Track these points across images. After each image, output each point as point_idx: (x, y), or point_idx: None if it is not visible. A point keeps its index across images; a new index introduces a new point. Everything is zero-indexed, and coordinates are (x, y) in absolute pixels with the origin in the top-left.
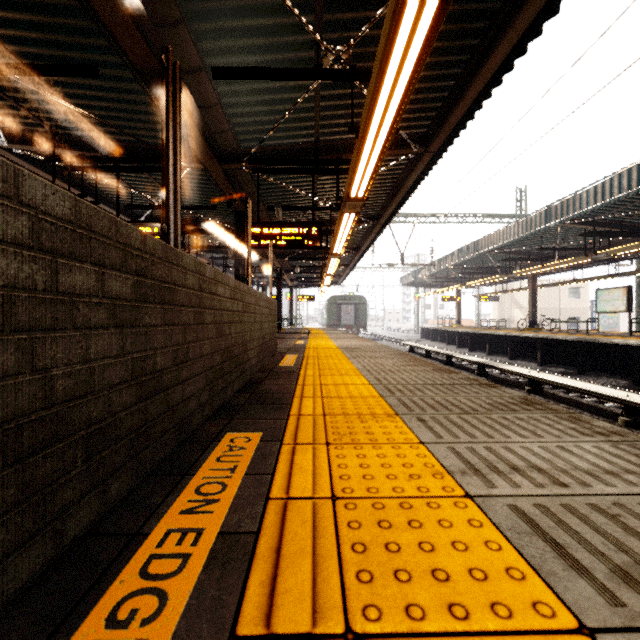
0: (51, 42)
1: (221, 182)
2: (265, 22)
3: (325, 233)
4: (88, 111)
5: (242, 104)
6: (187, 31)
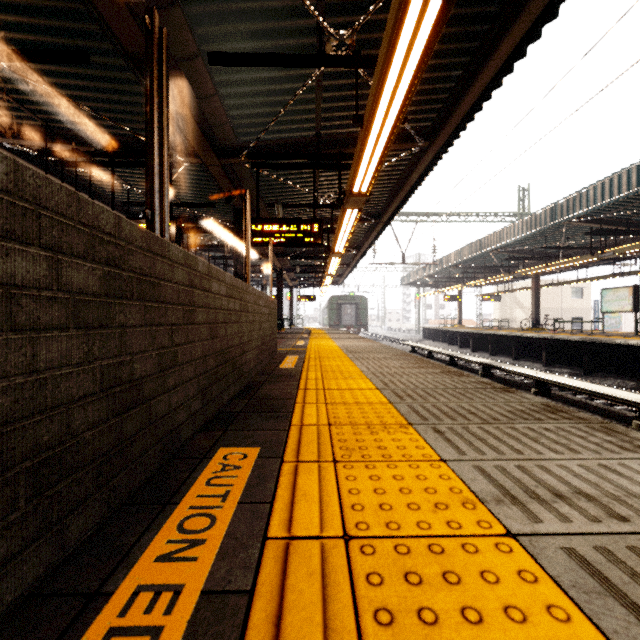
0: (39, 27)
1: (219, 178)
2: (264, 5)
3: (326, 231)
4: (81, 103)
5: (241, 95)
6: (182, 14)
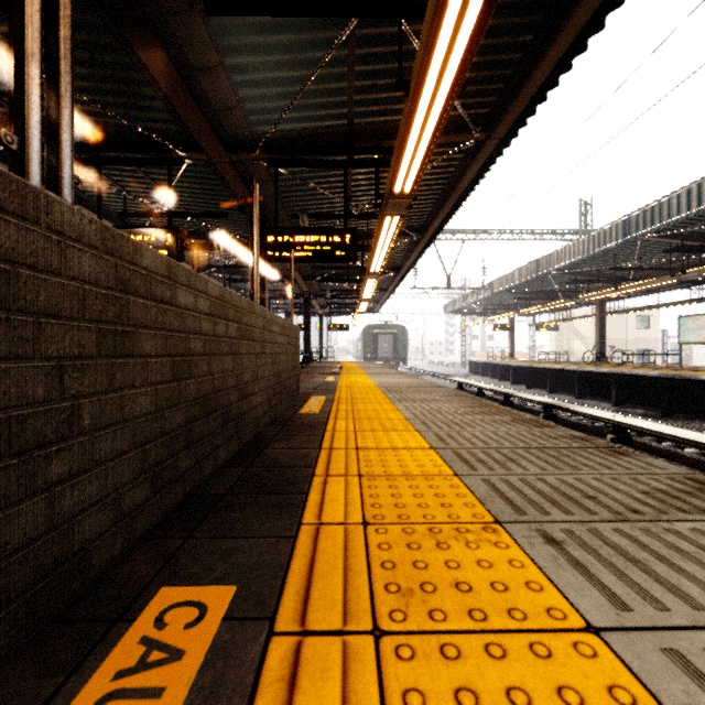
0: None
1: (231, 179)
2: None
3: (360, 249)
4: None
5: (252, 67)
6: None
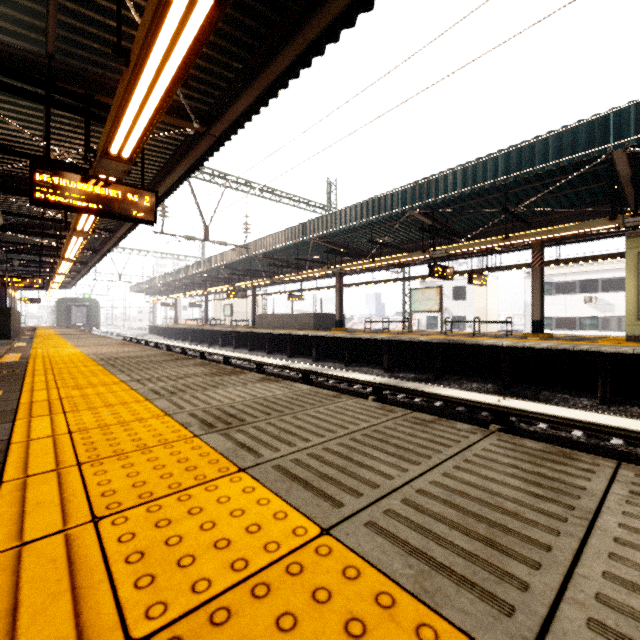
0: None
1: None
2: None
3: (49, 268)
4: None
5: (4, 237)
6: None
